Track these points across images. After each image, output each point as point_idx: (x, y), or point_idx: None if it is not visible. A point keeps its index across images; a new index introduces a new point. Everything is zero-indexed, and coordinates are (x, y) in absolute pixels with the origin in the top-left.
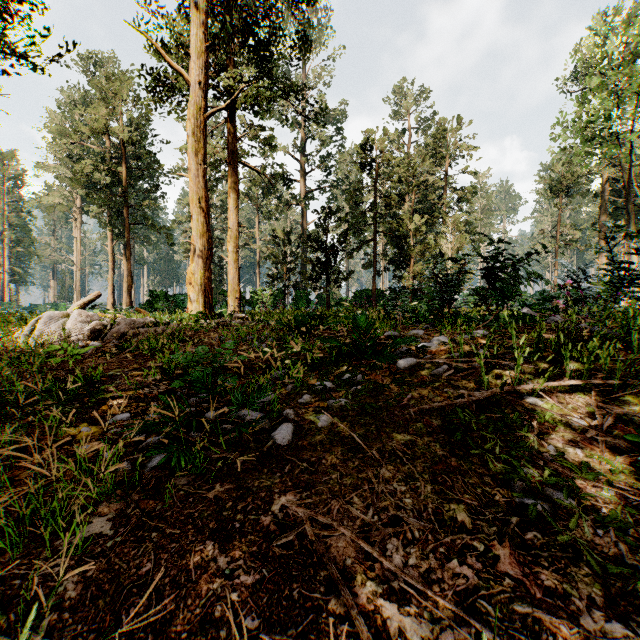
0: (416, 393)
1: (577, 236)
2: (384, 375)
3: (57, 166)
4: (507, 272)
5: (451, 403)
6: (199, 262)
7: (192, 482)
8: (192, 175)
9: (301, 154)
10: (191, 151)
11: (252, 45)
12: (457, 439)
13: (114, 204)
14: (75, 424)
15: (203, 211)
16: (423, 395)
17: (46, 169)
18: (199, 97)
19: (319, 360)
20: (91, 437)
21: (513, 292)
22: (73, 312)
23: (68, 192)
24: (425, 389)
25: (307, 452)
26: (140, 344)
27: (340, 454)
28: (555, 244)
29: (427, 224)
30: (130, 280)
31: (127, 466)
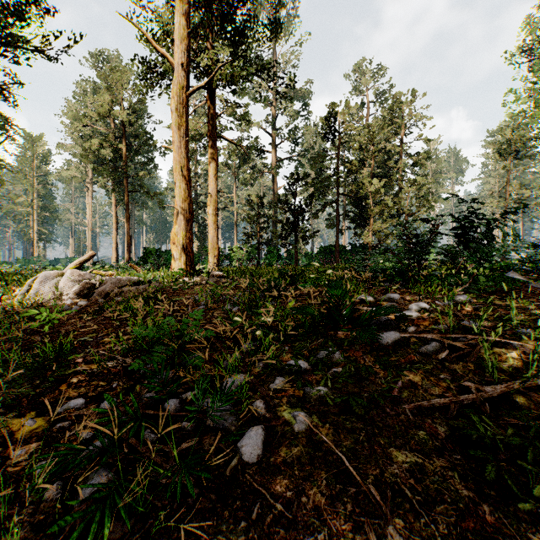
0: (406, 379)
1: (526, 195)
2: (365, 352)
3: (73, 146)
4: (480, 232)
5: (456, 400)
6: (181, 224)
7: (127, 533)
8: (175, 146)
9: (272, 128)
10: (174, 125)
11: (229, 31)
12: (491, 479)
13: (115, 175)
14: (24, 411)
15: (185, 178)
16: (416, 383)
17: (65, 148)
18: (181, 76)
19: (292, 330)
20: (33, 434)
21: (488, 253)
22: (66, 272)
23: (82, 167)
24: (416, 373)
25: (281, 479)
26: (119, 306)
27: (325, 486)
28: (505, 202)
29: (384, 186)
30: (129, 239)
31: (55, 492)
